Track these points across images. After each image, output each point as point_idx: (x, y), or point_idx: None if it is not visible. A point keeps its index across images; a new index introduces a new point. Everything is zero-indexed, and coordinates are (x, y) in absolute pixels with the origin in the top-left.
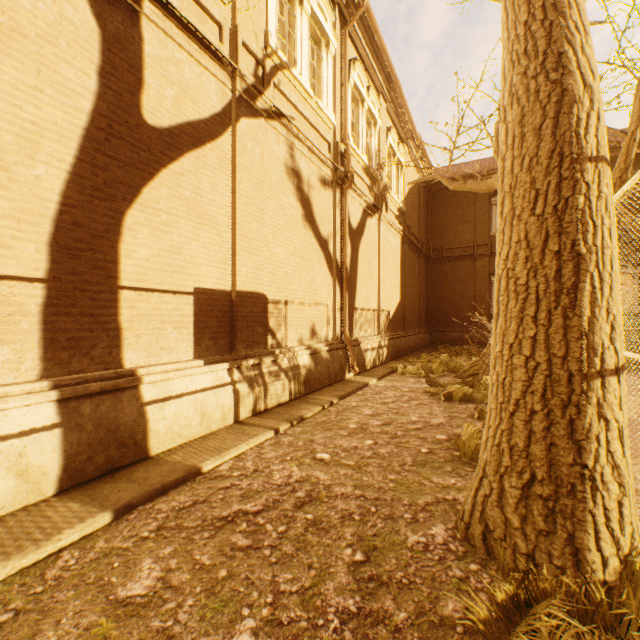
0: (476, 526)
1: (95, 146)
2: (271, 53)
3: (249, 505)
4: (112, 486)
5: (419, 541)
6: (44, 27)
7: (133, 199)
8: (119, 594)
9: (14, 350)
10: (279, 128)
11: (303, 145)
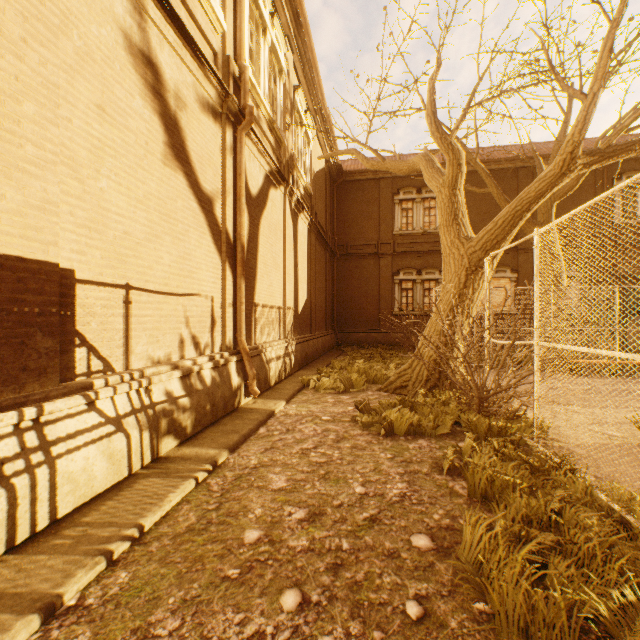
0: None
1: None
2: None
3: None
4: None
5: None
6: None
7: None
8: None
9: None
10: None
11: (165, 21)
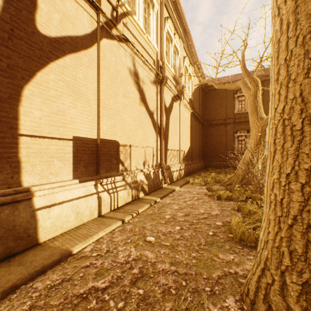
0: (260, 305)
1: (0, 41)
2: (121, 5)
3: (100, 282)
4: (5, 270)
5: None
6: None
7: (29, 79)
8: None
9: None
10: (126, 48)
11: (140, 59)
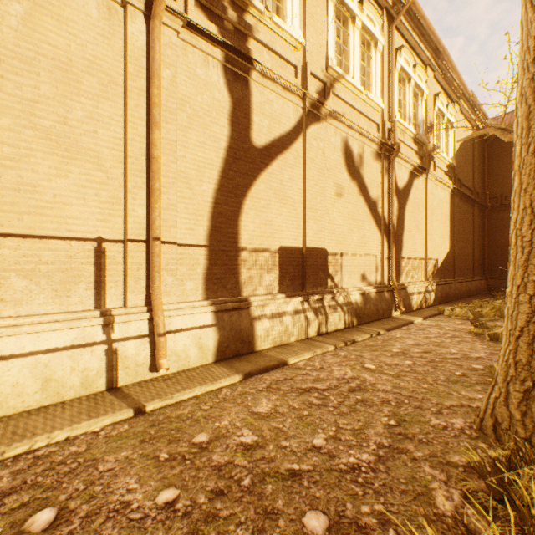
0: (488, 420)
1: (228, 167)
2: (330, 71)
3: (318, 385)
4: (239, 363)
5: (440, 424)
6: (206, 108)
7: (246, 194)
8: (253, 410)
9: (195, 283)
10: (336, 124)
11: (355, 132)
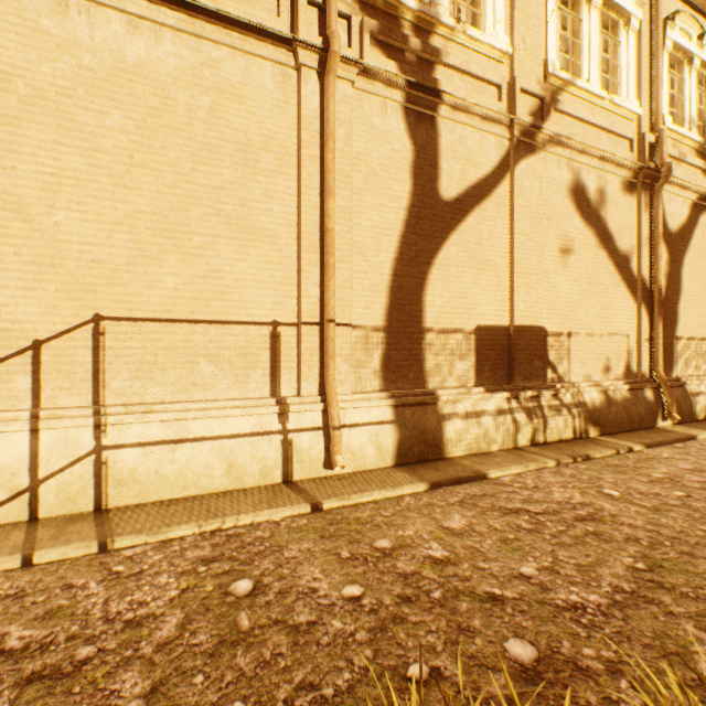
0: None
1: (409, 230)
2: (550, 79)
3: (530, 507)
4: (424, 470)
5: None
6: (384, 163)
7: (432, 261)
8: (443, 524)
9: (371, 372)
10: (560, 152)
11: (591, 157)
